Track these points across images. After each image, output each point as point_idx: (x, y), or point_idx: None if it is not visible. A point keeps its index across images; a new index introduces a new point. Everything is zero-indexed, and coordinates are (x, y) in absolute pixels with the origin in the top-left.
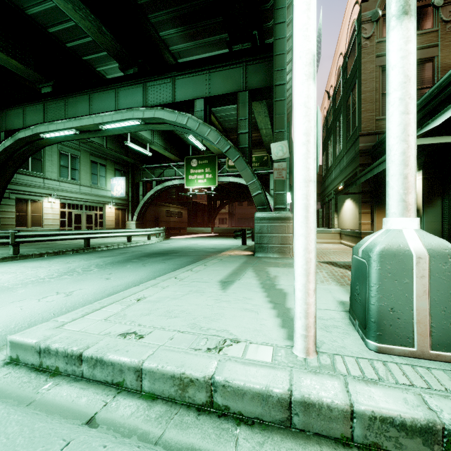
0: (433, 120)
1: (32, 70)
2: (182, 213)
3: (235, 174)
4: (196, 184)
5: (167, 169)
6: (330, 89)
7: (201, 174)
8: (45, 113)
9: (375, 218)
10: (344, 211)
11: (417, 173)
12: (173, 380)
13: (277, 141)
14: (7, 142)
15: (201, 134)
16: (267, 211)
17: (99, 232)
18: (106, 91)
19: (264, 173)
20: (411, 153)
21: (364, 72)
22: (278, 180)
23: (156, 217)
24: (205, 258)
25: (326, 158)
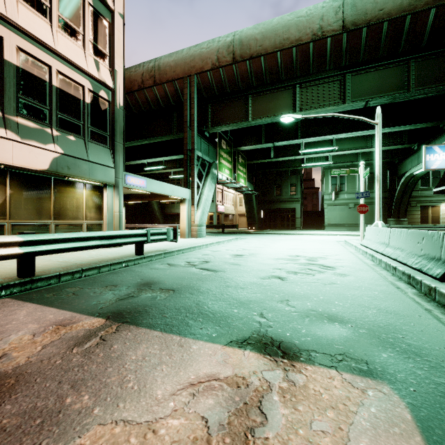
0: None
1: (406, 143)
2: None
3: None
4: None
5: None
6: None
7: None
8: (418, 159)
9: None
10: None
11: None
12: (348, 242)
13: None
14: (402, 180)
15: None
16: None
17: (444, 227)
18: (440, 139)
19: None
20: (376, 208)
21: None
22: None
23: None
24: None
25: None
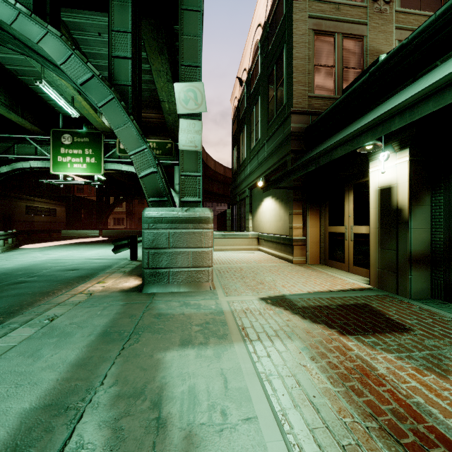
0: (449, 58)
1: None
2: (56, 211)
3: (130, 161)
4: (71, 169)
5: (20, 143)
6: (243, 74)
7: (79, 156)
8: None
9: (309, 220)
10: (263, 212)
11: (397, 154)
12: None
13: (185, 82)
14: None
15: (26, 41)
16: (167, 207)
17: None
18: None
19: (168, 163)
20: None
21: (296, 32)
22: (188, 152)
23: (5, 215)
24: (28, 307)
25: (238, 152)
